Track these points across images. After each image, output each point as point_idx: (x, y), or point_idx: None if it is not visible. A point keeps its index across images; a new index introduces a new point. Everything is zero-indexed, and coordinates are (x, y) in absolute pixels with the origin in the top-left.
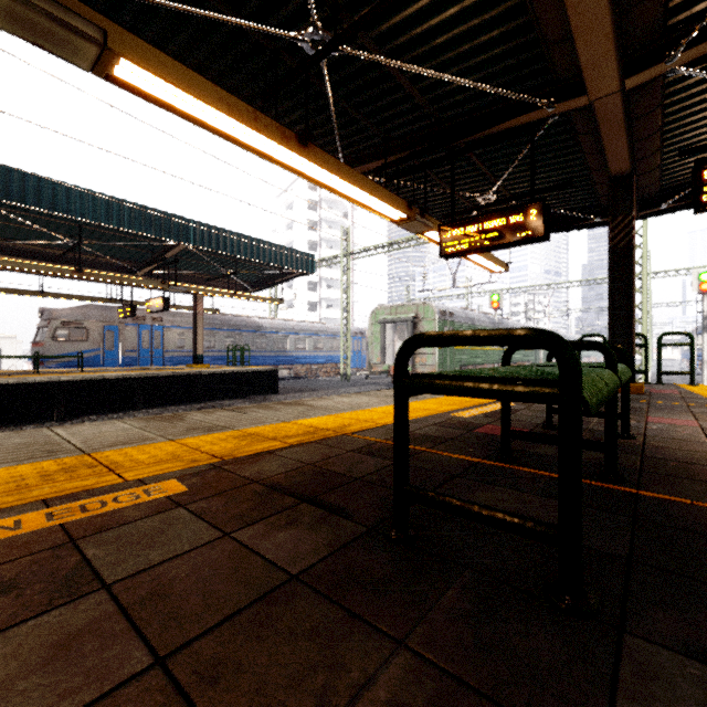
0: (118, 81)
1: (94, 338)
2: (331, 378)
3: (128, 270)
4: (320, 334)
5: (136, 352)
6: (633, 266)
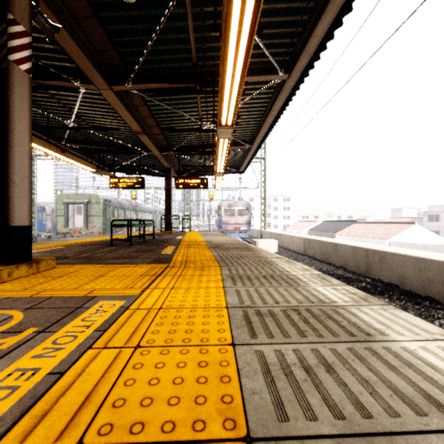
0: None
1: None
2: None
3: None
4: None
5: None
6: (171, 196)
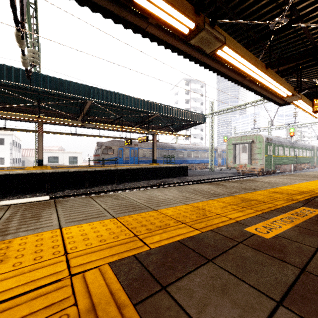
0: (214, 55)
1: (115, 153)
2: (203, 170)
3: (131, 125)
4: (197, 150)
5: (129, 158)
6: None
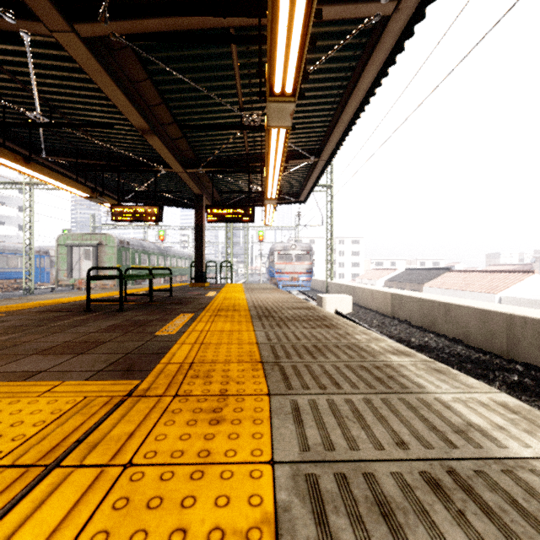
0: None
1: None
2: (10, 293)
3: None
4: None
5: None
6: (203, 234)
